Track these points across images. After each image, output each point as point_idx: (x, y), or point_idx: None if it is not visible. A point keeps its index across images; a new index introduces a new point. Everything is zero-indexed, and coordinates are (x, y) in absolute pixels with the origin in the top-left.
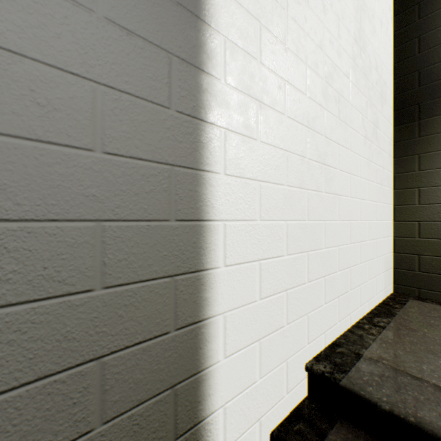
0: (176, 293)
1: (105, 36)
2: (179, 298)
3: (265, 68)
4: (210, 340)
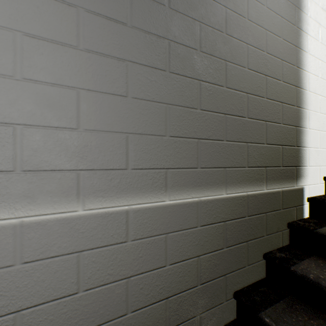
0: (296, 93)
1: (282, 2)
2: (297, 96)
3: (321, 9)
4: (304, 118)
